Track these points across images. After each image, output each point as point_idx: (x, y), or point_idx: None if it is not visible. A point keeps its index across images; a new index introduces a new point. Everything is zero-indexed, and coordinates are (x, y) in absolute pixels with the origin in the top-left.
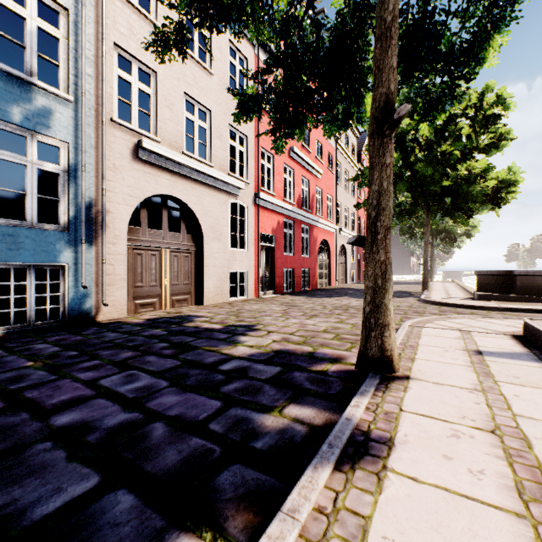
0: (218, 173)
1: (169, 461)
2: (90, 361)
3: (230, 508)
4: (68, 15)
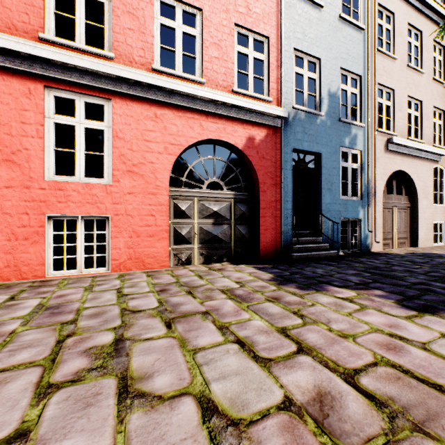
0: (429, 147)
1: None
2: None
3: None
4: (360, 79)
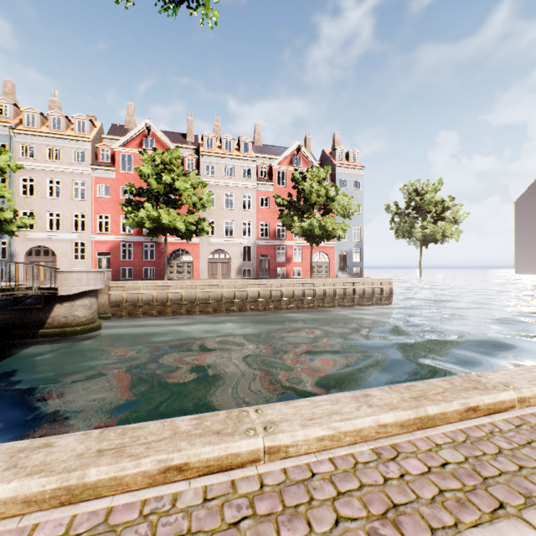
0: (61, 234)
1: None
2: None
3: None
4: None
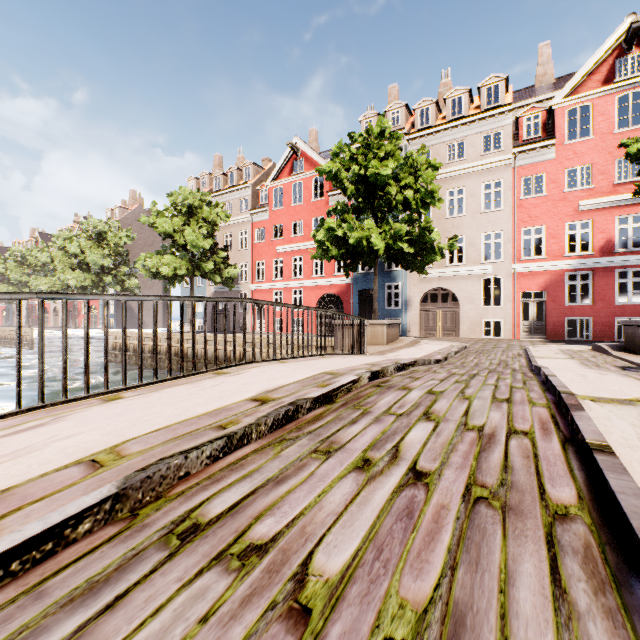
0: (465, 268)
1: None
2: None
3: None
4: None
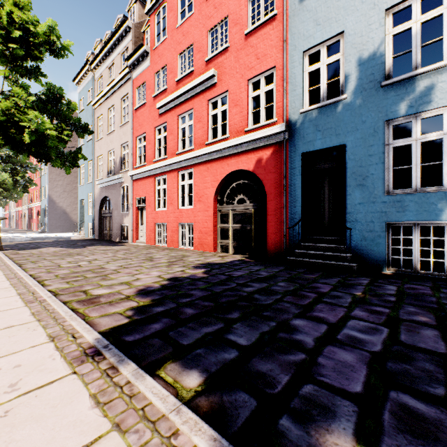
0: None
1: (259, 366)
2: (384, 307)
3: (214, 398)
4: None
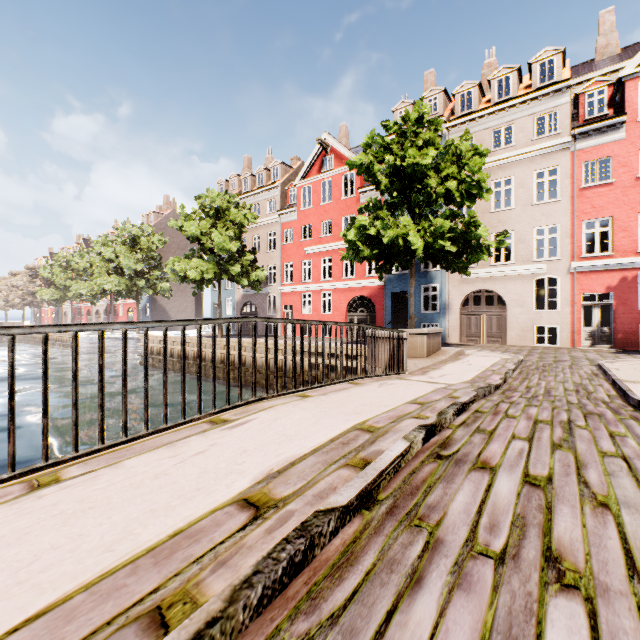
0: (514, 267)
1: None
2: None
3: None
4: None
